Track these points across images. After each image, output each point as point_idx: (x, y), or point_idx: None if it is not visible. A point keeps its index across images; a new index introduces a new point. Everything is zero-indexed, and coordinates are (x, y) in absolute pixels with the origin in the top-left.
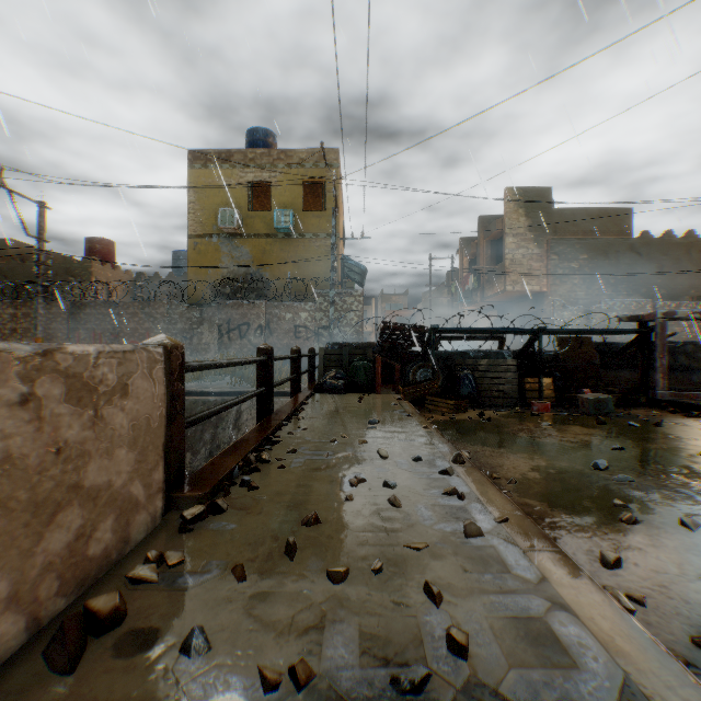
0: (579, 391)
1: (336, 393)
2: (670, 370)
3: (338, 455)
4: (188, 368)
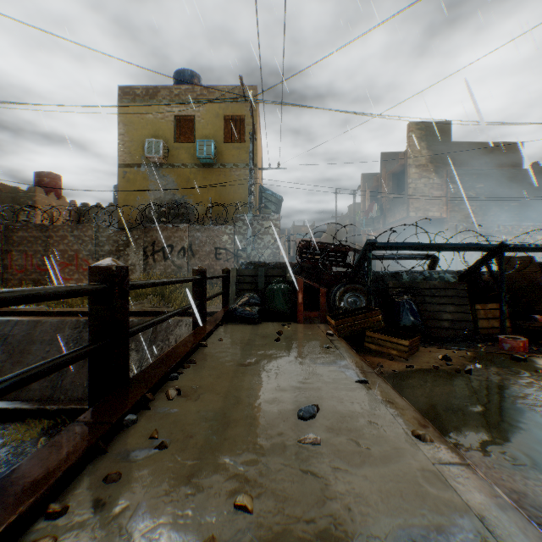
0: (529, 318)
1: (249, 323)
2: None
3: None
4: None
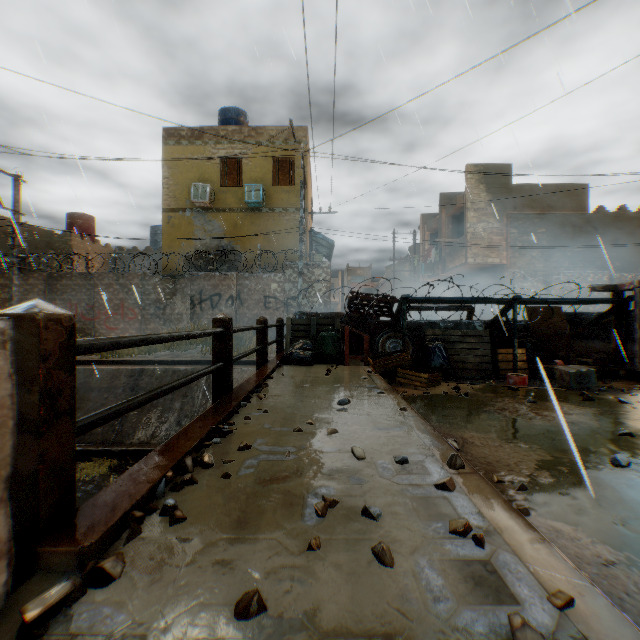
0: (551, 362)
1: (304, 365)
2: None
3: (302, 452)
4: (91, 347)
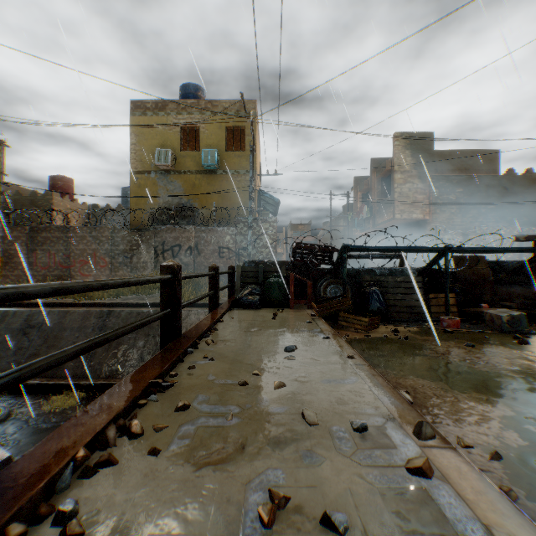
0: (477, 305)
1: (252, 308)
2: None
3: (246, 414)
4: None
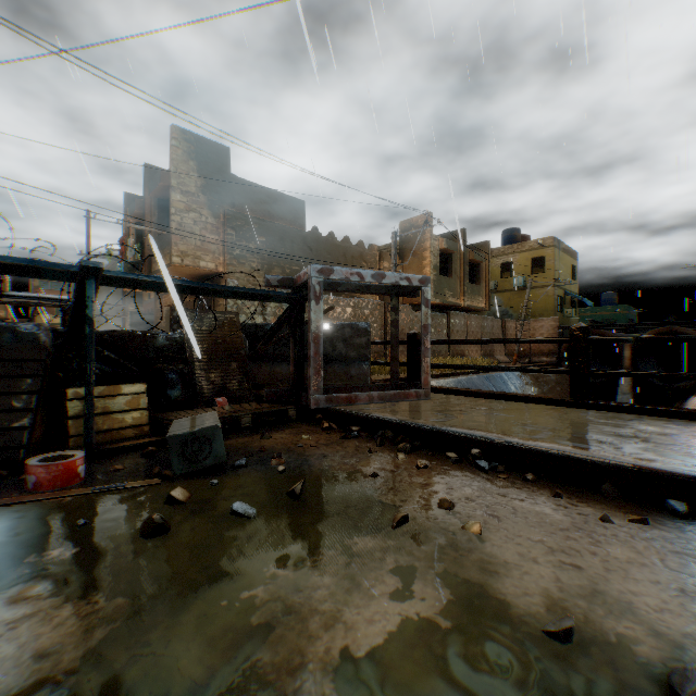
0: (213, 402)
1: None
2: (331, 361)
3: None
4: None
